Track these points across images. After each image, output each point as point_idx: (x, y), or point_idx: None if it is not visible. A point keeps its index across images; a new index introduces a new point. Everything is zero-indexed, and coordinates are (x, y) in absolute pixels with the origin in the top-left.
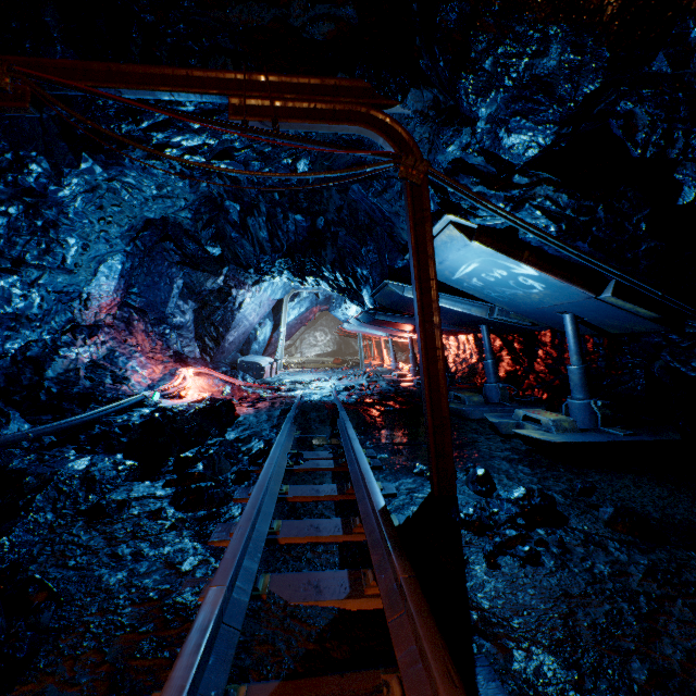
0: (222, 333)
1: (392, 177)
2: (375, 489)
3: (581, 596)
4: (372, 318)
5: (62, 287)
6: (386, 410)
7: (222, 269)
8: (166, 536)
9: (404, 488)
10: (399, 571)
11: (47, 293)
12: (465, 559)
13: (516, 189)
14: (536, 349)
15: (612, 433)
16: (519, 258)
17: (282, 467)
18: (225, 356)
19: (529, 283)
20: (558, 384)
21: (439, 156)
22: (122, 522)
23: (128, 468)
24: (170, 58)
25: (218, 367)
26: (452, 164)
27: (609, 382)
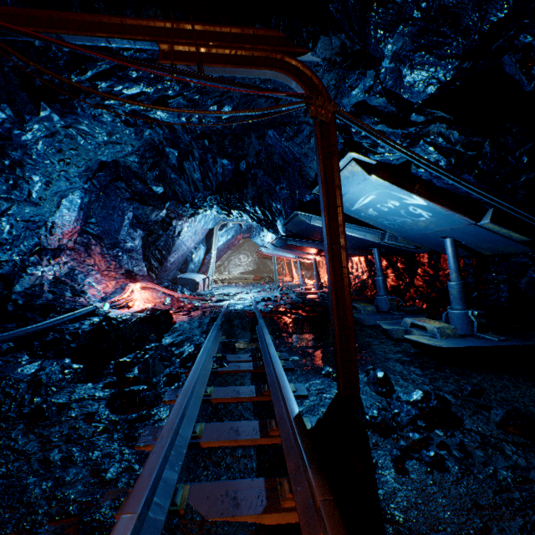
0: (165, 255)
1: (302, 123)
2: (290, 395)
3: (491, 507)
4: (284, 243)
5: (29, 217)
6: (296, 317)
7: (164, 204)
8: (98, 440)
9: (313, 389)
10: (317, 492)
11: (16, 221)
12: (374, 463)
13: (412, 127)
14: (416, 268)
15: (488, 338)
16: (411, 190)
17: (207, 369)
18: (167, 273)
19: (417, 212)
20: (434, 296)
21: (345, 99)
22: (59, 425)
23: (74, 371)
24: (107, 9)
25: (161, 282)
26: (356, 107)
27: (477, 294)
